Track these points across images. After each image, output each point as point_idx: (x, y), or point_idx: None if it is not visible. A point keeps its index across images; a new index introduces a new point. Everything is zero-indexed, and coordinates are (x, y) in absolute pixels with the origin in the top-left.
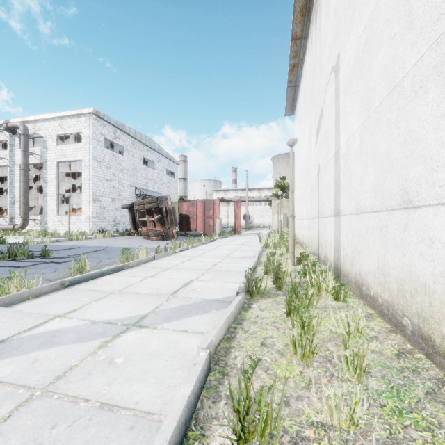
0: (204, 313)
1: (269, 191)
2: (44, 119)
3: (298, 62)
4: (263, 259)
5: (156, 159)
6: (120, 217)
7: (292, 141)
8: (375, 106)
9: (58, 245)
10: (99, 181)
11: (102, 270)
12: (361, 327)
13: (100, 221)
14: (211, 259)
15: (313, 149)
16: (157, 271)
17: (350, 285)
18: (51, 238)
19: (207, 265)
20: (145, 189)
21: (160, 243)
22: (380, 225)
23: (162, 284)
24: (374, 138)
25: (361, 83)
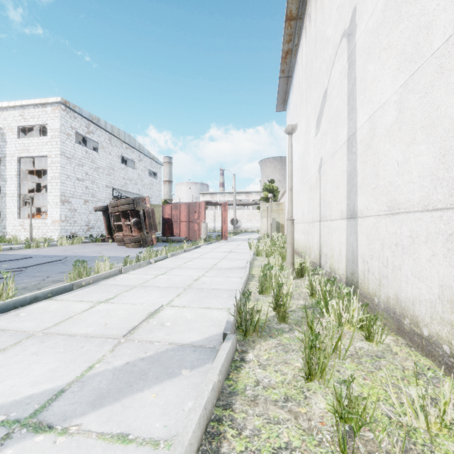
0: (168, 378)
1: (257, 195)
2: (2, 107)
3: (292, 49)
4: (255, 271)
5: (136, 158)
6: (94, 221)
7: (291, 127)
8: (435, 49)
9: (7, 255)
10: (68, 180)
11: (35, 293)
12: (451, 418)
13: (70, 225)
14: (193, 271)
15: (313, 141)
16: (118, 291)
17: (376, 311)
18: (7, 245)
19: (186, 280)
20: (124, 190)
21: (136, 251)
22: (447, 231)
23: (116, 314)
24: (431, 99)
25: (401, 27)
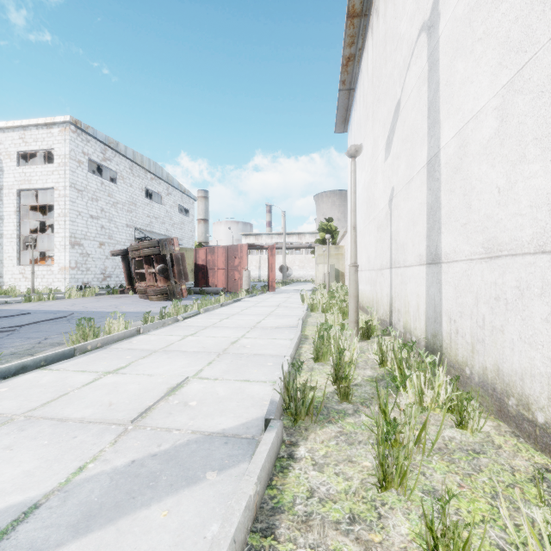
0: (187, 486)
1: (312, 236)
2: None
3: (355, 54)
4: (308, 331)
5: (164, 191)
6: (112, 268)
7: (354, 148)
8: None
9: (0, 310)
10: (79, 218)
11: (22, 361)
12: None
13: (82, 273)
14: (230, 330)
15: (381, 167)
16: (132, 358)
17: (467, 386)
18: (3, 297)
19: (221, 343)
20: (149, 231)
21: (162, 305)
22: None
23: (126, 390)
24: (549, 99)
25: (503, 7)
